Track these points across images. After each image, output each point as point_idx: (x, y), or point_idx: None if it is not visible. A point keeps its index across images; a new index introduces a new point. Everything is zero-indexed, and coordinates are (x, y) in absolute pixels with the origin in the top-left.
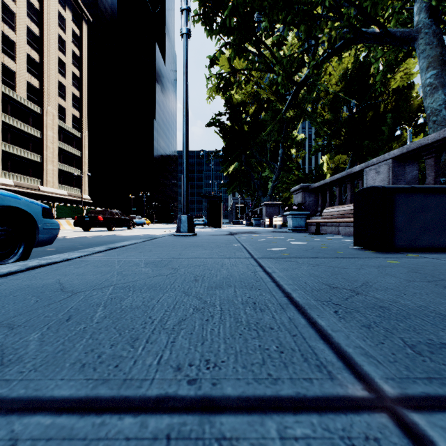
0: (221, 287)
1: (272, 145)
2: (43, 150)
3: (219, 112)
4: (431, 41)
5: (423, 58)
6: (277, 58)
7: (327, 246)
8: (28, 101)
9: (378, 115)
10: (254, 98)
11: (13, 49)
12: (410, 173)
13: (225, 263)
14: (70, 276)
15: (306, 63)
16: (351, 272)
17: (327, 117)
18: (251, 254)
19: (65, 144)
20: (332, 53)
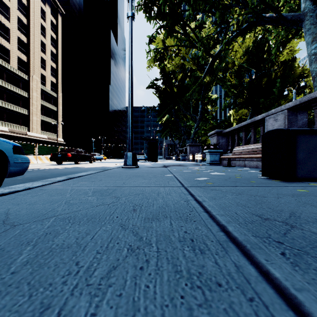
0: (157, 218)
1: (193, 103)
2: (30, 106)
3: (155, 78)
4: (314, 22)
5: (308, 35)
6: (198, 37)
7: (240, 176)
8: (19, 71)
9: (271, 80)
10: (180, 68)
11: (8, 34)
12: (301, 120)
13: (161, 191)
14: (22, 205)
15: (220, 40)
16: (272, 201)
17: (233, 82)
18: (181, 183)
19: (46, 102)
20: (239, 33)
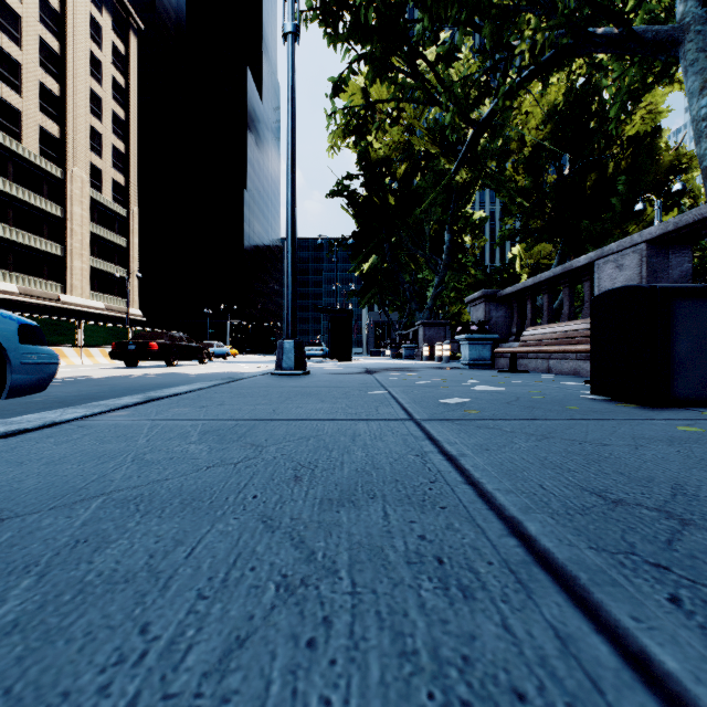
0: (352, 500)
1: (432, 229)
2: (66, 236)
3: (347, 175)
4: (706, 45)
5: (693, 74)
6: (443, 81)
7: (541, 394)
8: (42, 158)
9: (605, 179)
10: (403, 153)
11: (17, 75)
12: (677, 268)
13: (359, 431)
14: (29, 466)
15: (493, 88)
16: (625, 456)
17: (521, 183)
18: (407, 410)
19: (102, 228)
20: (536, 71)
